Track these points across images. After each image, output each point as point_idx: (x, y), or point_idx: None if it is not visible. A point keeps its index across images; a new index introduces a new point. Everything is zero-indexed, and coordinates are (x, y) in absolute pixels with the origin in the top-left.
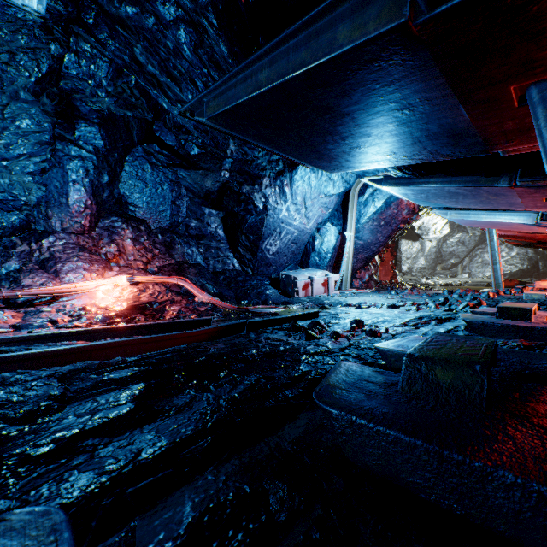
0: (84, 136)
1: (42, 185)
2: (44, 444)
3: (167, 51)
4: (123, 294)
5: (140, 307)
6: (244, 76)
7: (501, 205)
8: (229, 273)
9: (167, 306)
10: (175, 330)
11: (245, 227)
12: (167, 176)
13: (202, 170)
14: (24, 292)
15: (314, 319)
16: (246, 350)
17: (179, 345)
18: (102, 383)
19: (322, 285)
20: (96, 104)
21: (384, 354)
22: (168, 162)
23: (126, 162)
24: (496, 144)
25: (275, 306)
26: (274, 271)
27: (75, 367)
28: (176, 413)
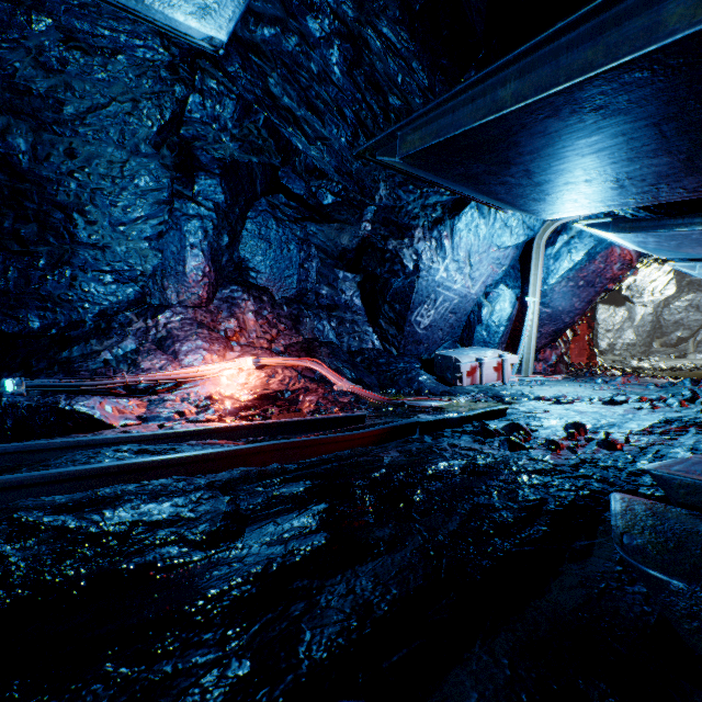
0: (203, 191)
1: (158, 251)
2: (248, 581)
3: (310, 77)
4: (249, 380)
5: (271, 396)
6: (469, 95)
7: None
8: (368, 353)
9: (300, 395)
10: (324, 428)
11: (389, 294)
12: (295, 233)
13: (337, 223)
14: (147, 377)
15: (503, 418)
16: (434, 462)
17: (341, 451)
18: (276, 499)
19: (494, 370)
20: (218, 152)
21: (665, 482)
22: (296, 216)
23: (248, 219)
24: None
25: (435, 398)
26: (425, 350)
27: (233, 476)
28: (388, 550)
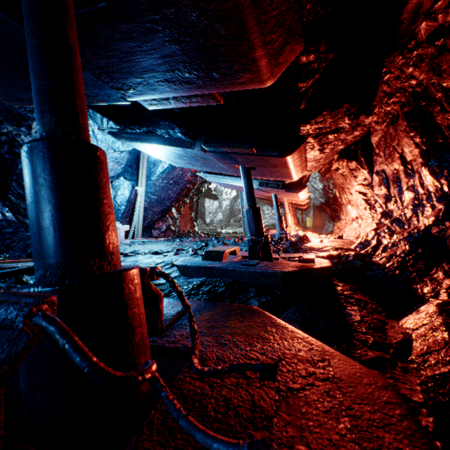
0: None
1: None
2: None
3: None
4: None
5: None
6: None
7: (221, 170)
8: None
9: None
10: None
11: (16, 173)
12: None
13: None
14: None
15: None
16: None
17: None
18: None
19: None
20: None
21: None
22: None
23: None
24: (117, 87)
25: None
26: None
27: None
28: None
